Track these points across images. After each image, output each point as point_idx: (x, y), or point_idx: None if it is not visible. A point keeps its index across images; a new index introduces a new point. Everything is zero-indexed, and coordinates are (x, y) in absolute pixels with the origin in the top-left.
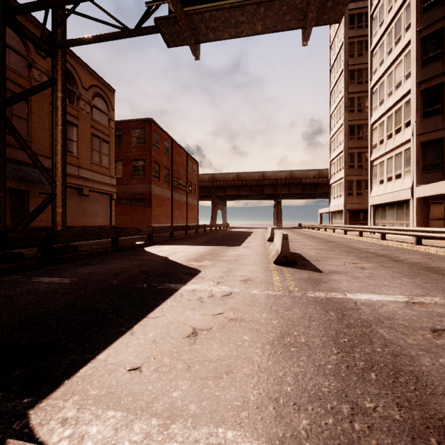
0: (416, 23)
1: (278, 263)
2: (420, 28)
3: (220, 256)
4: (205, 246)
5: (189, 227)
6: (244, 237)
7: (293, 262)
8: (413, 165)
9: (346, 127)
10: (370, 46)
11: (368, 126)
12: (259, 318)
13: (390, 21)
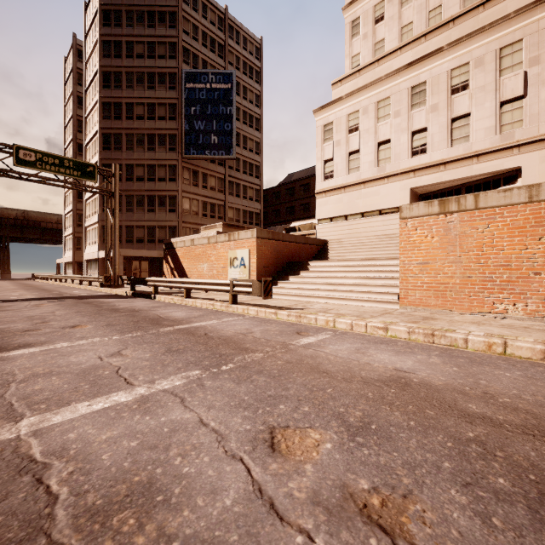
0: (99, 153)
1: None
2: (101, 157)
3: None
4: None
5: None
6: None
7: None
8: (99, 238)
9: (75, 191)
10: (85, 141)
11: (84, 201)
12: None
13: (92, 137)
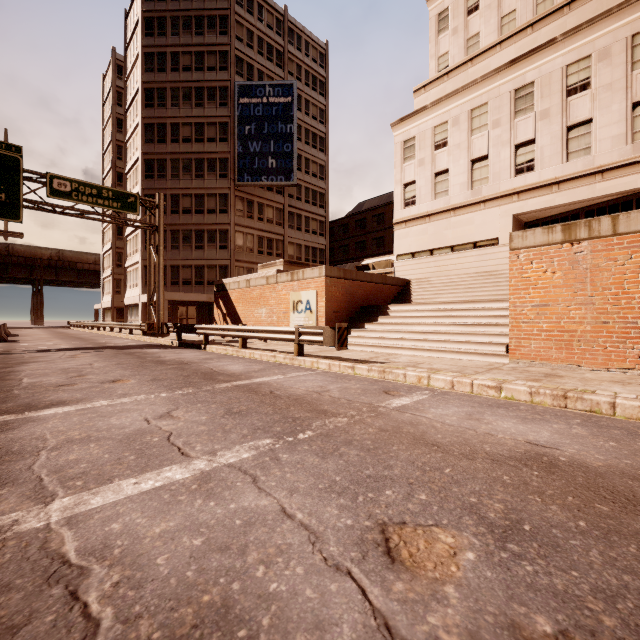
0: (141, 183)
1: None
2: (143, 187)
3: None
4: None
5: None
6: None
7: (5, 341)
8: (140, 279)
9: (114, 226)
10: (125, 170)
11: (124, 237)
12: None
13: (133, 164)
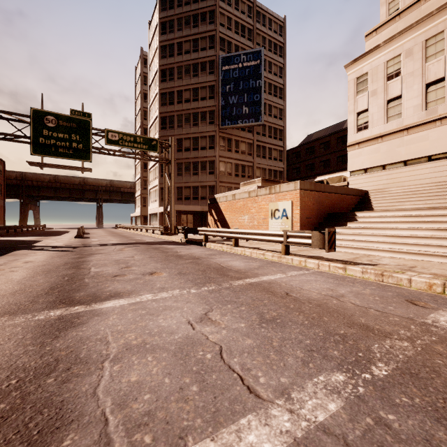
0: (159, 133)
1: (76, 238)
2: (160, 135)
3: (49, 238)
4: (36, 237)
5: (10, 227)
6: (62, 233)
7: (82, 237)
8: (158, 197)
9: (142, 163)
10: (149, 125)
11: (148, 170)
12: (65, 242)
13: (154, 121)
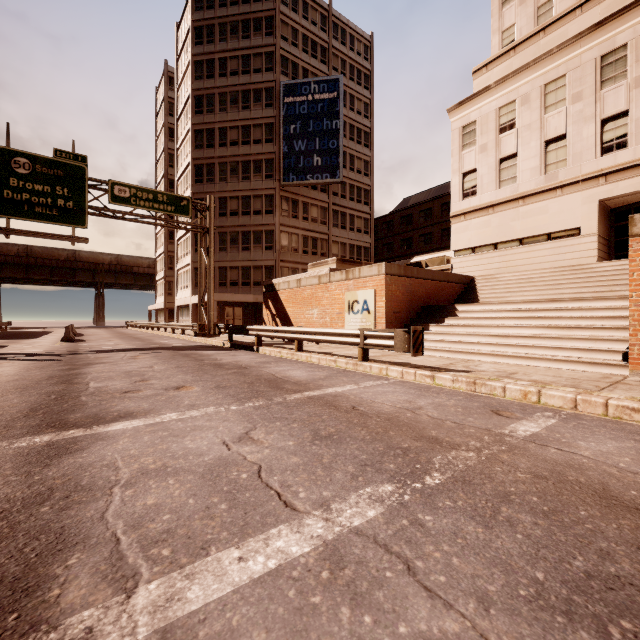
0: (191, 187)
1: (63, 341)
2: (193, 192)
3: (19, 342)
4: None
5: None
6: (40, 335)
7: (73, 340)
8: (191, 281)
9: (166, 231)
10: (176, 176)
11: (176, 241)
12: (45, 347)
13: (184, 170)
